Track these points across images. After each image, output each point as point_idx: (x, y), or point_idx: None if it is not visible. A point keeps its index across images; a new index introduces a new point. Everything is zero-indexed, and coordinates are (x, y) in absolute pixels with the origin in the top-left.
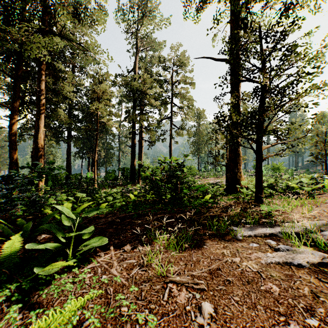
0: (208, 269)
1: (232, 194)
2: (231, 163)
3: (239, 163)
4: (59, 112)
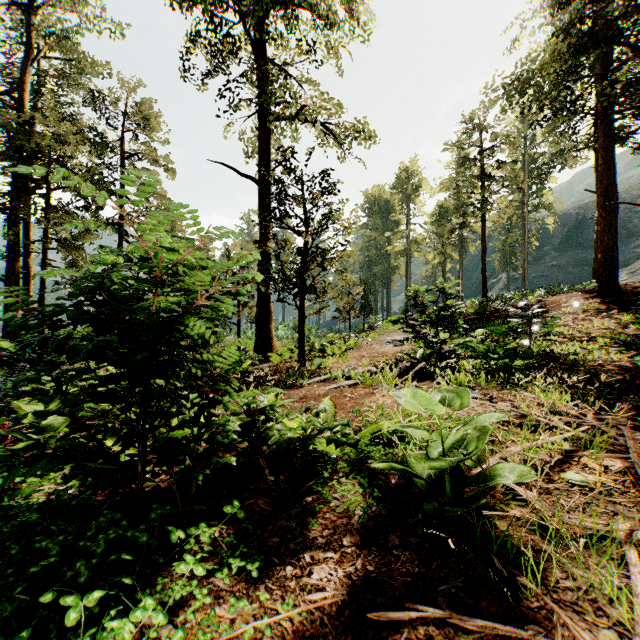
0: (300, 397)
1: (264, 362)
2: (262, 321)
3: (270, 321)
4: None
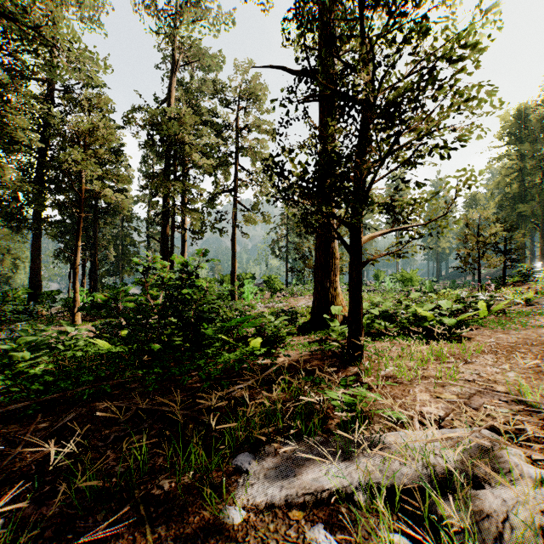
0: None
1: (319, 330)
2: (319, 270)
3: (333, 271)
4: (0, 168)
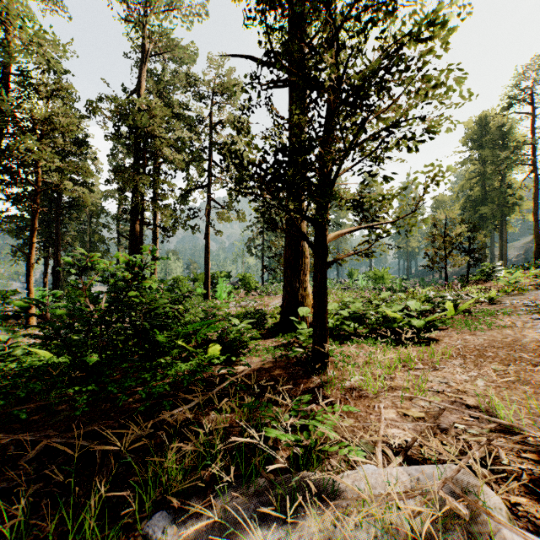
0: None
1: (288, 333)
2: (289, 269)
3: (302, 270)
4: None
